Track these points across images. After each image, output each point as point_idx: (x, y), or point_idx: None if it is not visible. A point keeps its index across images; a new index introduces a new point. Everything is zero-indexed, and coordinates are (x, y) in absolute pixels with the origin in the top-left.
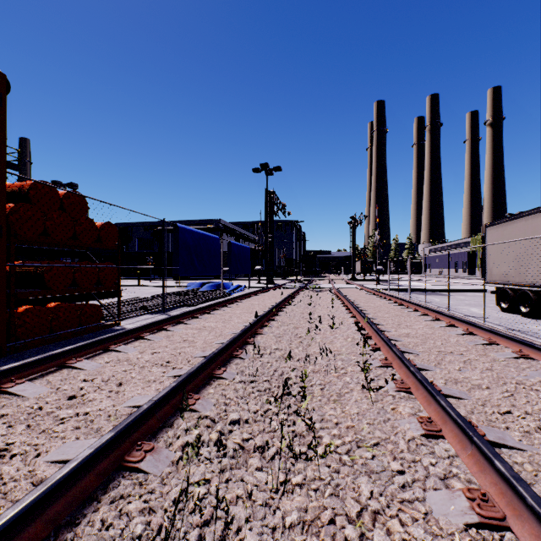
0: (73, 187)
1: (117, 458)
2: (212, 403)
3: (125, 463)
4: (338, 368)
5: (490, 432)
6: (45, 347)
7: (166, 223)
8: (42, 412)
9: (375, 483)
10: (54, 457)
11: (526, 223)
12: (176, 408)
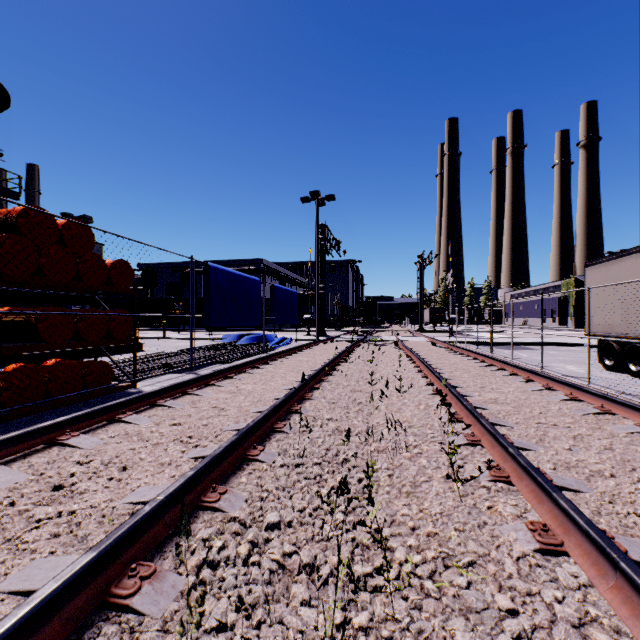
0: (86, 220)
1: (99, 590)
2: (243, 498)
3: (110, 598)
4: (410, 445)
5: (632, 546)
6: (38, 416)
7: (199, 264)
8: (12, 510)
9: (476, 629)
10: (12, 585)
11: (636, 261)
12: (193, 507)
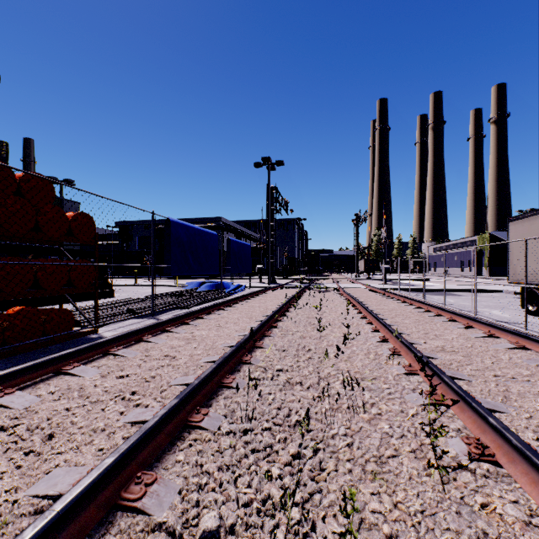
0: (69, 183)
1: None
2: (176, 489)
3: None
4: (366, 403)
5: None
6: None
7: None
8: None
9: None
10: None
11: None
12: (108, 508)
